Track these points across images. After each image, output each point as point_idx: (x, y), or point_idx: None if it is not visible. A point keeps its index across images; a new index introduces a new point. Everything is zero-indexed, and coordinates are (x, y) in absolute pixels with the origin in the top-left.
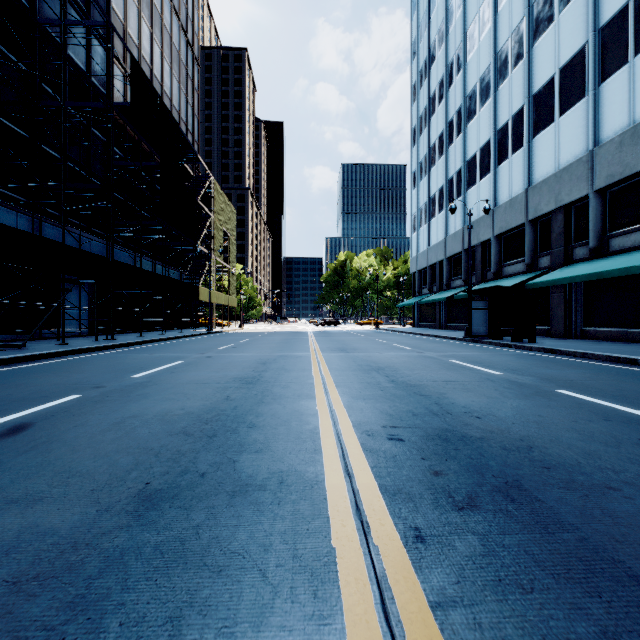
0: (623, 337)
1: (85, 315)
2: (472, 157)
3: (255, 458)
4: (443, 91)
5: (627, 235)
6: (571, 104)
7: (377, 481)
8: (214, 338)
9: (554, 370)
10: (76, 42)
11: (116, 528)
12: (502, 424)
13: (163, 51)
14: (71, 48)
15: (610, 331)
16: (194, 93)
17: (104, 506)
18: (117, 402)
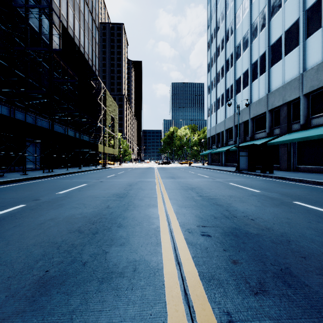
0: (318, 170)
1: (38, 159)
2: (239, 78)
3: (119, 250)
4: (223, 44)
5: (321, 117)
6: (291, 49)
7: (197, 269)
8: (105, 171)
9: (287, 189)
10: (33, 17)
11: (14, 314)
12: (267, 224)
13: (80, 23)
14: (31, 20)
15: (311, 167)
16: (96, 45)
17: (12, 292)
18: (44, 209)
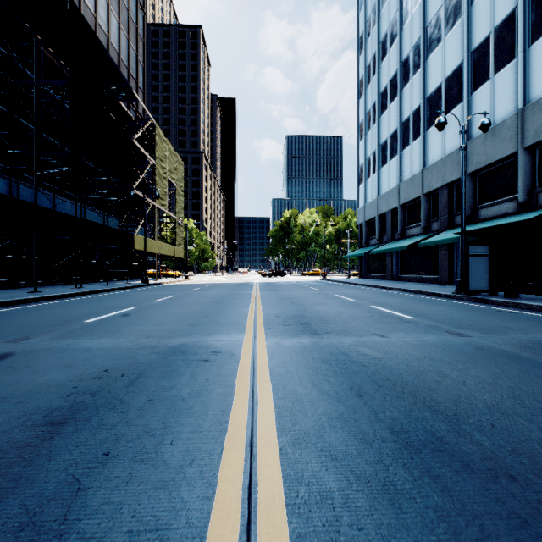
0: None
1: None
2: (435, 91)
3: None
4: (396, 31)
5: None
6: None
7: None
8: (133, 293)
9: None
10: None
11: None
12: None
13: None
14: None
15: None
16: (138, 39)
17: None
18: None
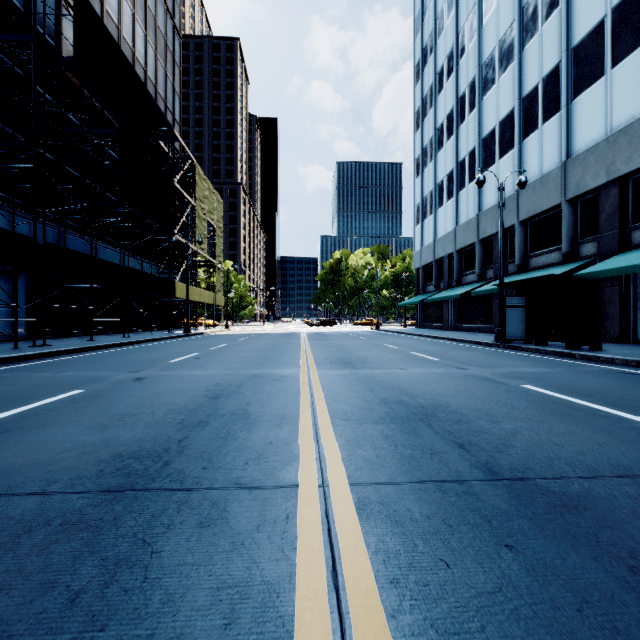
0: None
1: (22, 314)
2: (489, 133)
3: None
4: (452, 64)
5: None
6: (630, 49)
7: None
8: (185, 342)
9: None
10: None
11: None
12: None
13: (135, 12)
14: None
15: None
16: (175, 68)
17: None
18: None
